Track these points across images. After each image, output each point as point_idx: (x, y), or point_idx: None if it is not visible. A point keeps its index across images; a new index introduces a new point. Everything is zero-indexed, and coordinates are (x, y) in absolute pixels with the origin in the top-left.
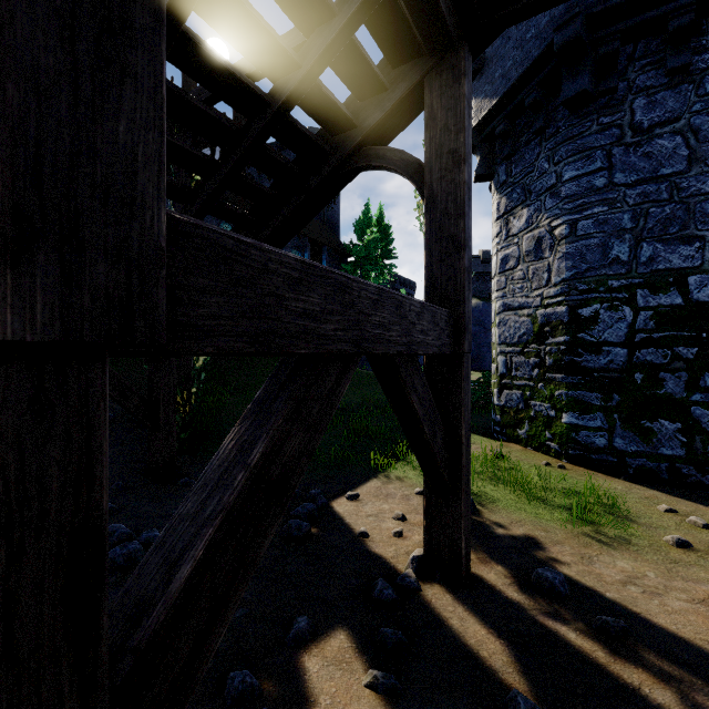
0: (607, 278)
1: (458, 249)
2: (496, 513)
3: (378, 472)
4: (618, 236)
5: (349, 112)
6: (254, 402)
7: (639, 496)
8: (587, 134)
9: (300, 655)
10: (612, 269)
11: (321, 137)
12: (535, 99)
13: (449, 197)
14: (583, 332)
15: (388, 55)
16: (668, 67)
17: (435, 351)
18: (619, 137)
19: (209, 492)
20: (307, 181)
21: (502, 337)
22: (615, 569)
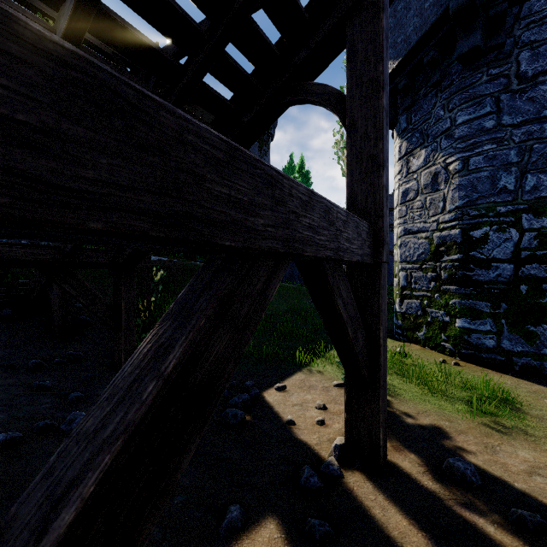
0: (496, 205)
1: (377, 169)
2: (404, 404)
3: (301, 367)
4: (505, 169)
5: (278, 51)
6: (176, 302)
7: (528, 390)
8: (478, 84)
9: (232, 546)
10: (500, 197)
11: (254, 77)
12: (432, 57)
13: (368, 122)
14: (474, 251)
15: None
16: None
17: (358, 259)
18: (506, 85)
19: (114, 405)
20: (241, 116)
21: (403, 256)
22: (518, 459)
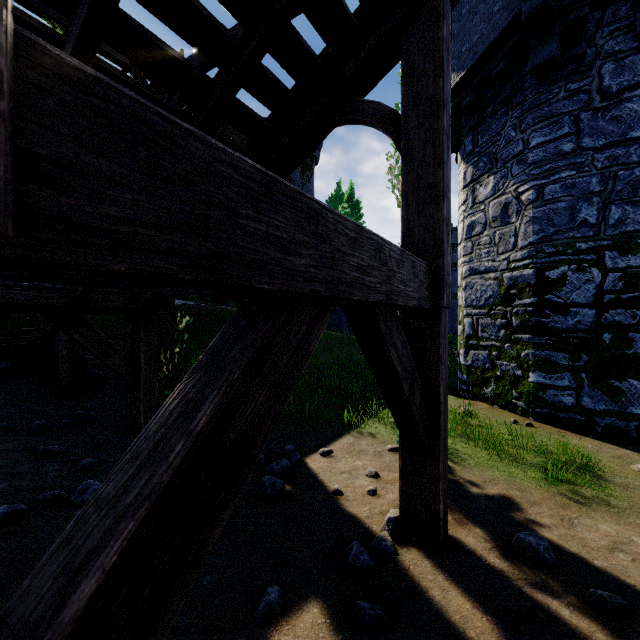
0: (575, 241)
1: (436, 199)
2: (469, 471)
3: (350, 428)
4: (586, 199)
5: (323, 63)
6: (206, 352)
7: (611, 455)
8: (555, 101)
9: (270, 633)
10: (579, 232)
11: (295, 93)
12: (502, 69)
13: (427, 146)
14: (550, 294)
15: (363, 1)
16: (638, 30)
17: (415, 304)
18: (587, 103)
19: (138, 468)
20: (281, 138)
21: (468, 300)
22: (598, 534)
